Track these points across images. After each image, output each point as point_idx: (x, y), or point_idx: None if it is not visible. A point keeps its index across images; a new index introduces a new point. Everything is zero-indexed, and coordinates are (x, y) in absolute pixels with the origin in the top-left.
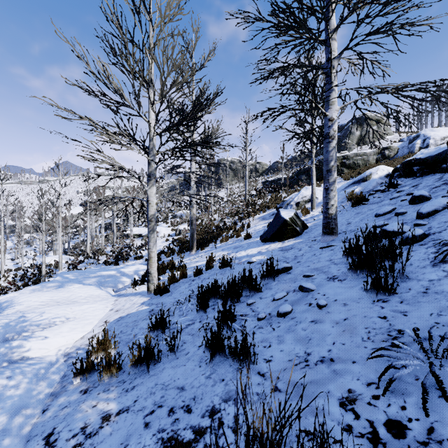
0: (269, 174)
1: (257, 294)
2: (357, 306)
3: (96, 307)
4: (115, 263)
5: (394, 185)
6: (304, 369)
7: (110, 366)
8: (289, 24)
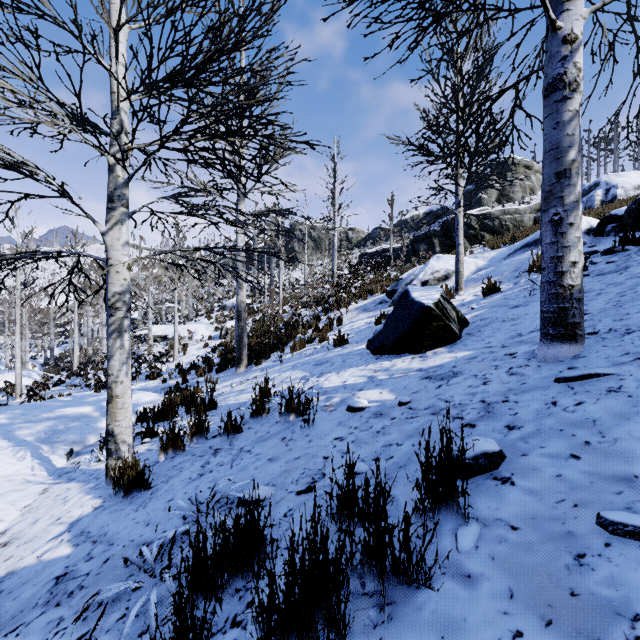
0: (368, 245)
1: (414, 604)
2: None
3: None
4: None
5: (634, 238)
6: None
7: None
8: None
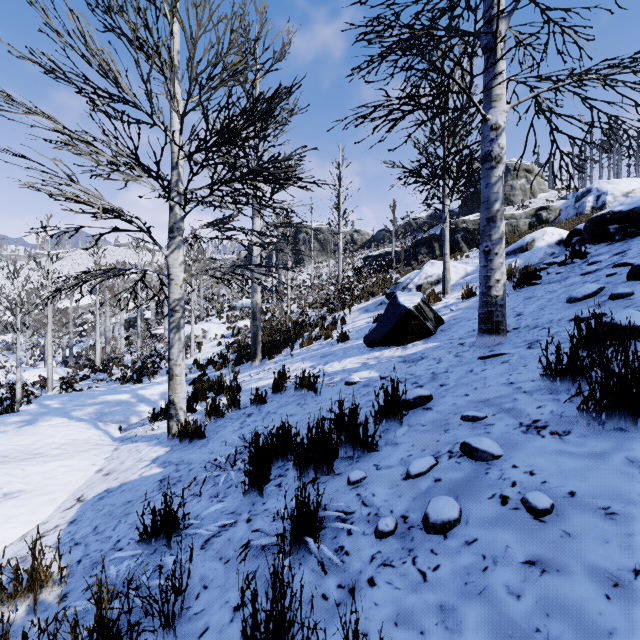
0: (373, 247)
1: (369, 455)
2: None
3: (73, 466)
4: (135, 380)
5: (581, 253)
6: None
7: None
8: None
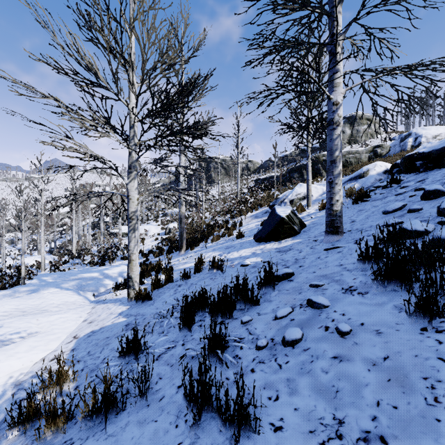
0: (261, 172)
1: (254, 308)
2: (397, 336)
3: (68, 317)
4: (100, 264)
5: (397, 180)
6: None
7: (56, 417)
8: None
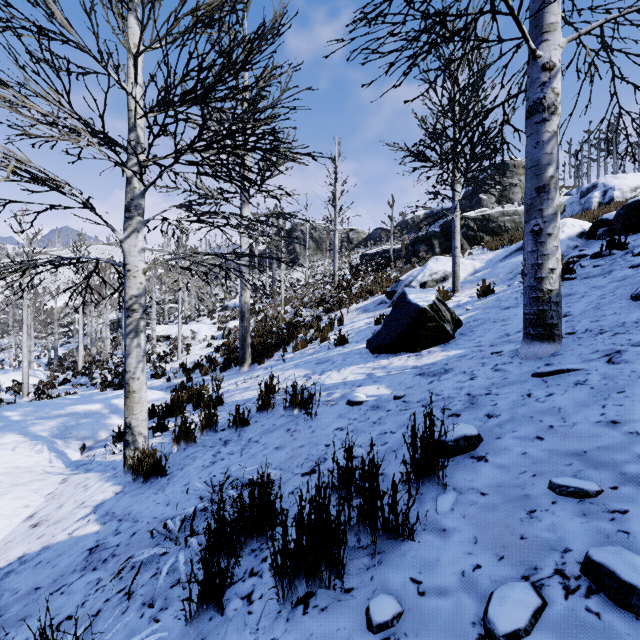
0: (369, 246)
1: (399, 552)
2: None
3: None
4: (115, 385)
5: (621, 243)
6: None
7: None
8: None
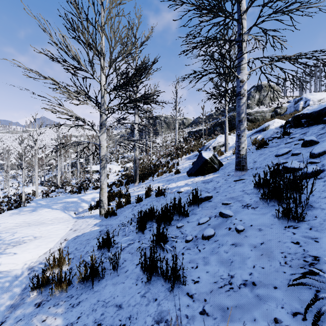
0: (193, 126)
1: (185, 218)
2: (271, 231)
3: (59, 227)
4: (78, 192)
5: (287, 133)
6: (228, 293)
7: (61, 282)
8: (210, 4)
